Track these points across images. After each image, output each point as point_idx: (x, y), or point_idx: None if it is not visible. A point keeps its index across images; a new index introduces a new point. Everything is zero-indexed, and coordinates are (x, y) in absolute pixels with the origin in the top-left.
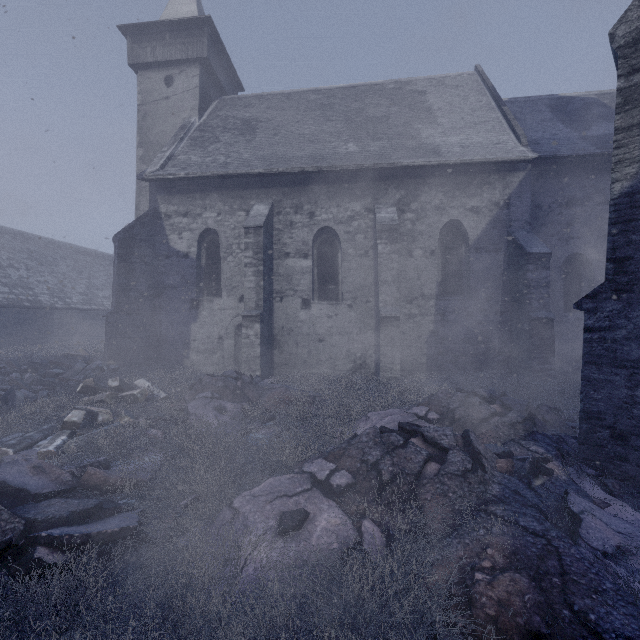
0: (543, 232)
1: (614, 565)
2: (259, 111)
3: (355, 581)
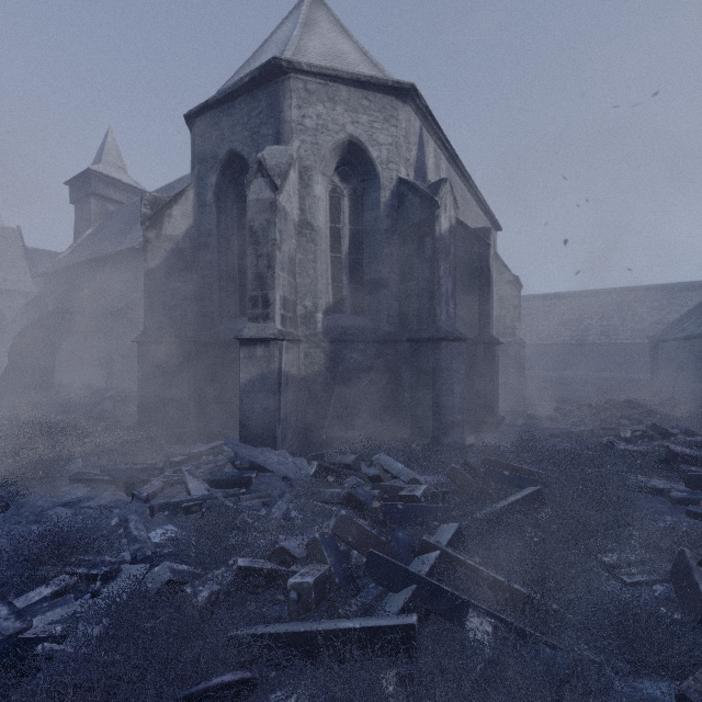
0: None
1: None
2: None
3: None
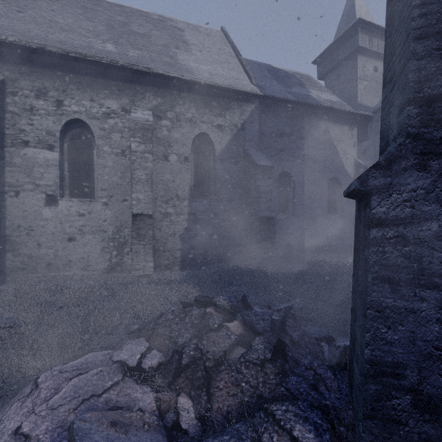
0: (266, 153)
1: None
2: None
3: None
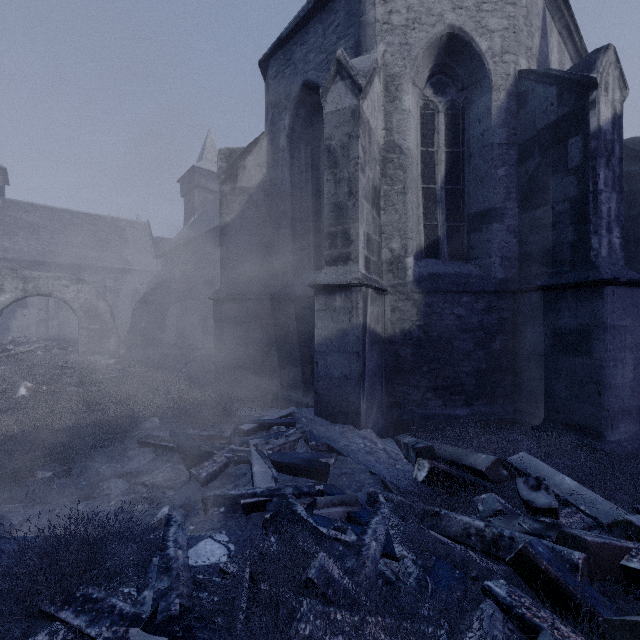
0: None
1: None
2: (37, 218)
3: None
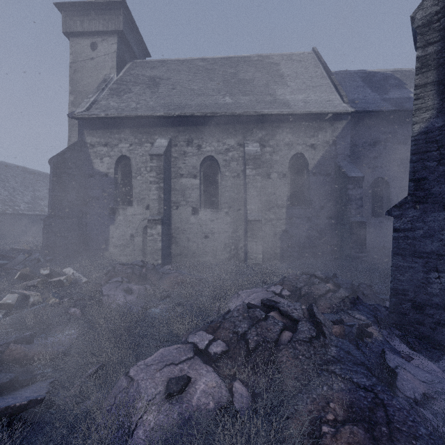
0: (358, 162)
1: (424, 411)
2: (161, 71)
3: (226, 440)
